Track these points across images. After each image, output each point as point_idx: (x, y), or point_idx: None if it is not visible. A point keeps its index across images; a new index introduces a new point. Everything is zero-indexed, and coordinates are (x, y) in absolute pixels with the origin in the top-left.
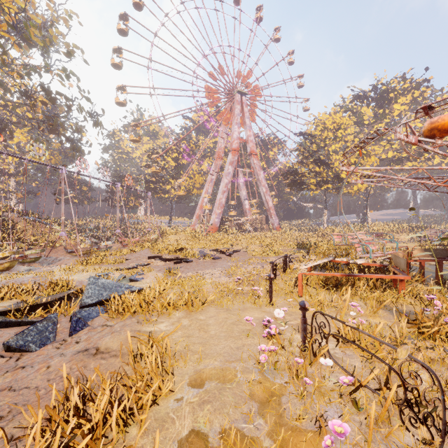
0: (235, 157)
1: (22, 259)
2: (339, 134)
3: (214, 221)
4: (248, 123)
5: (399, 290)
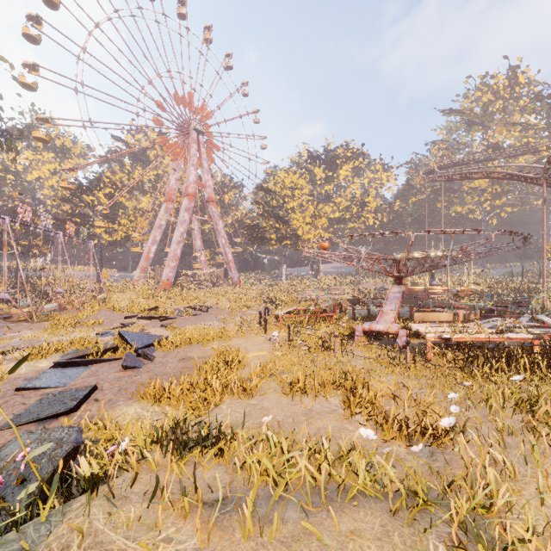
0: (192, 203)
1: None
2: (297, 194)
3: (168, 276)
4: (205, 166)
5: (330, 322)
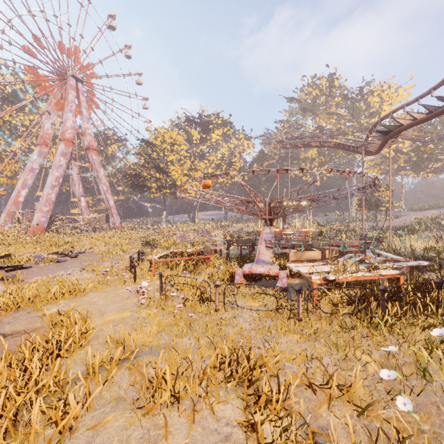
0: (69, 148)
1: None
2: (175, 149)
3: (40, 220)
4: (85, 114)
5: (207, 264)
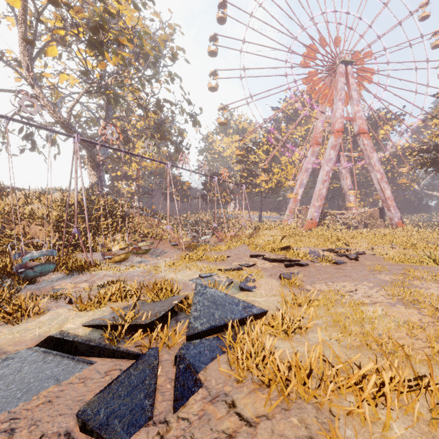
0: (338, 139)
1: (136, 250)
2: None
3: (312, 215)
4: (355, 97)
5: None
